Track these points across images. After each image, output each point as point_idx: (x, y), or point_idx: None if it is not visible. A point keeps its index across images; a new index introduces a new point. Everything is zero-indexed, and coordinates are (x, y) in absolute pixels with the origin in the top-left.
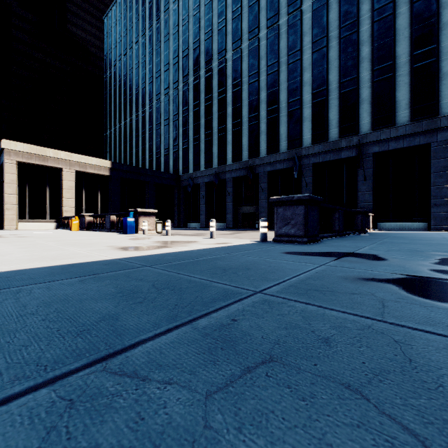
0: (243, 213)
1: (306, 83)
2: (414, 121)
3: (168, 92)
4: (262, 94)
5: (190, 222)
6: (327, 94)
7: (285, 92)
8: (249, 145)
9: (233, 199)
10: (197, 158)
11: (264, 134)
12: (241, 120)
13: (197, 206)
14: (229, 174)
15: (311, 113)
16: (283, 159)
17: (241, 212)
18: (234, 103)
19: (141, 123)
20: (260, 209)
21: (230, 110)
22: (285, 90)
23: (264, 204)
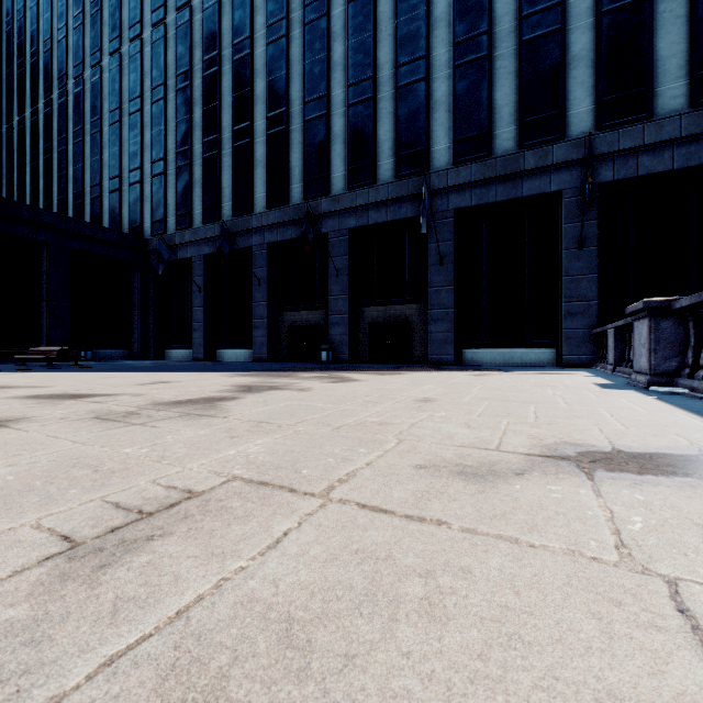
0: (293, 326)
1: (441, 21)
2: (700, 106)
3: (118, 46)
4: (337, 49)
5: (170, 348)
6: (489, 44)
7: (391, 43)
8: (306, 167)
9: (269, 293)
10: (186, 199)
11: (342, 142)
12: (288, 109)
13: (188, 312)
14: (259, 236)
15: (451, 92)
16: (385, 200)
17: (288, 324)
18: (270, 69)
19: (58, 120)
20: (330, 317)
21: (262, 88)
22: (390, 39)
23: (342, 306)
